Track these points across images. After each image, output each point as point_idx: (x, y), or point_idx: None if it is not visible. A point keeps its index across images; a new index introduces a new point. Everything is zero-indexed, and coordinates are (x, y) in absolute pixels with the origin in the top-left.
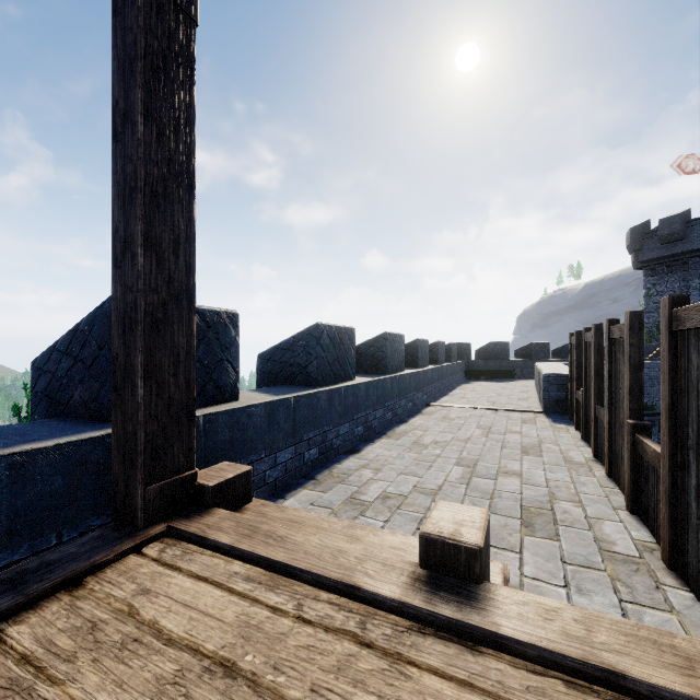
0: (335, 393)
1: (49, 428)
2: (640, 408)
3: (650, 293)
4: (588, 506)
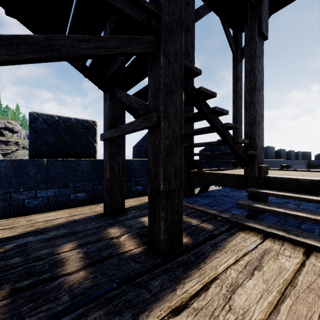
0: None
1: None
2: None
3: None
4: None
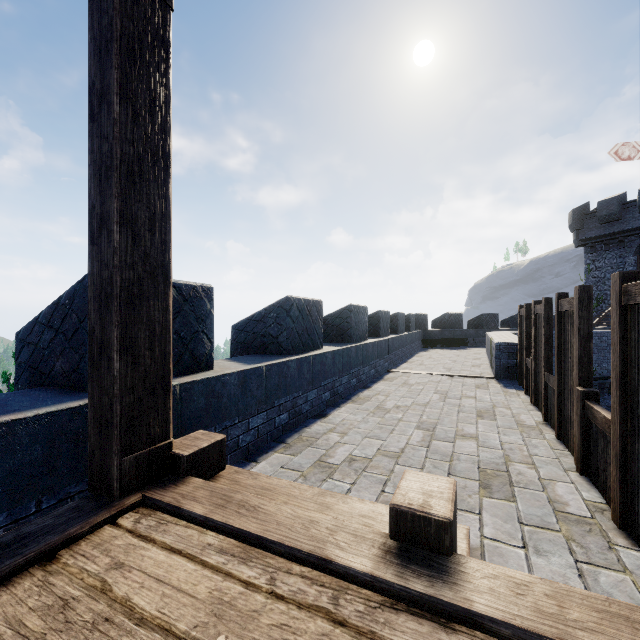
0: (304, 361)
1: (30, 398)
2: (589, 376)
3: (589, 269)
4: (541, 468)
